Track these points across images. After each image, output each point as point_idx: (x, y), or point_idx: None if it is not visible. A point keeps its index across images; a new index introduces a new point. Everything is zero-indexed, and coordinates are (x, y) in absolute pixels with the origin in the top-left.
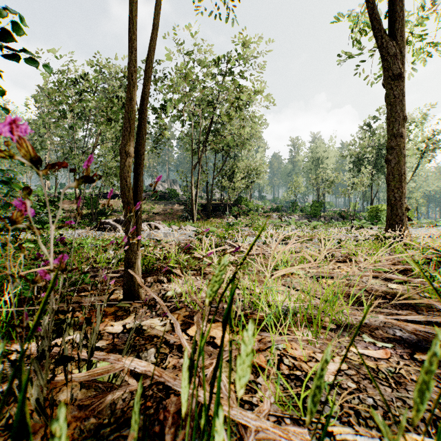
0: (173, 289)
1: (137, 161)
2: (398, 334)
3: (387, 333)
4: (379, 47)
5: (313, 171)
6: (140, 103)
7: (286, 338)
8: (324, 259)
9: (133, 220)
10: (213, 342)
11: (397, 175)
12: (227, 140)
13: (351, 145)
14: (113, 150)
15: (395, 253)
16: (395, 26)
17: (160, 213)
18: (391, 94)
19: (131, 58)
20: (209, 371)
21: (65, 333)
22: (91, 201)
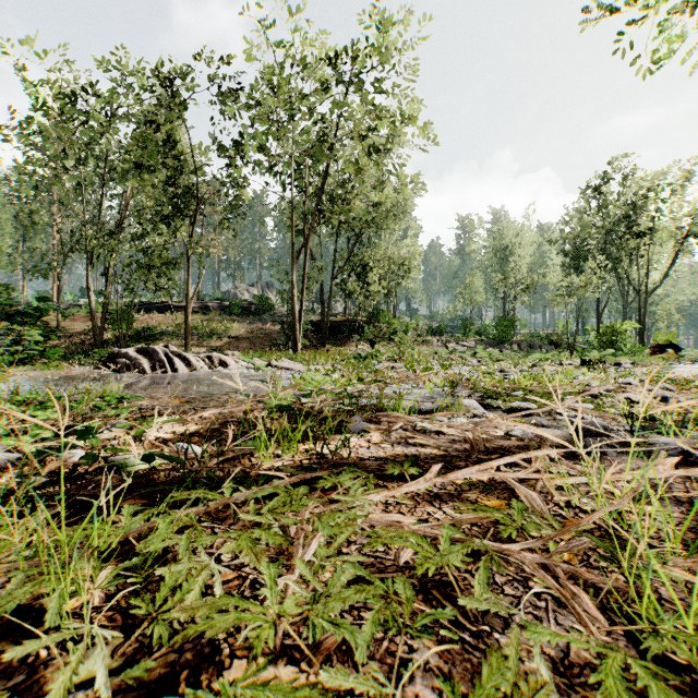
0: None
1: None
2: None
3: None
4: None
5: (496, 268)
6: None
7: None
8: None
9: None
10: None
11: None
12: (355, 210)
13: (565, 223)
14: (150, 223)
15: None
16: None
17: (241, 338)
18: None
19: None
20: None
21: None
22: (117, 316)
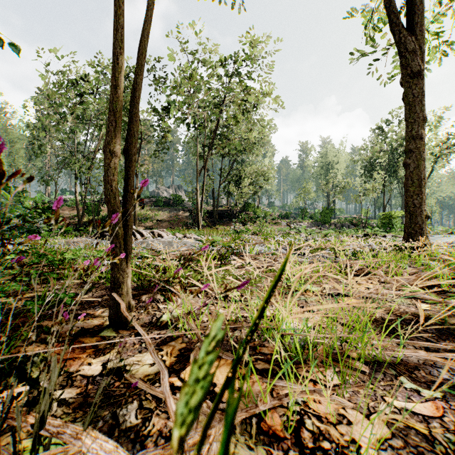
0: (171, 311)
1: (127, 163)
2: (445, 376)
3: (431, 374)
4: (396, 43)
5: (323, 176)
6: (131, 94)
7: (308, 388)
8: (339, 272)
9: (120, 232)
10: (214, 391)
11: (417, 180)
12: (233, 144)
13: (363, 150)
14: None
15: (416, 265)
16: (414, 20)
17: (164, 220)
18: (409, 93)
19: (116, 37)
20: (205, 448)
21: (12, 389)
22: (92, 208)
